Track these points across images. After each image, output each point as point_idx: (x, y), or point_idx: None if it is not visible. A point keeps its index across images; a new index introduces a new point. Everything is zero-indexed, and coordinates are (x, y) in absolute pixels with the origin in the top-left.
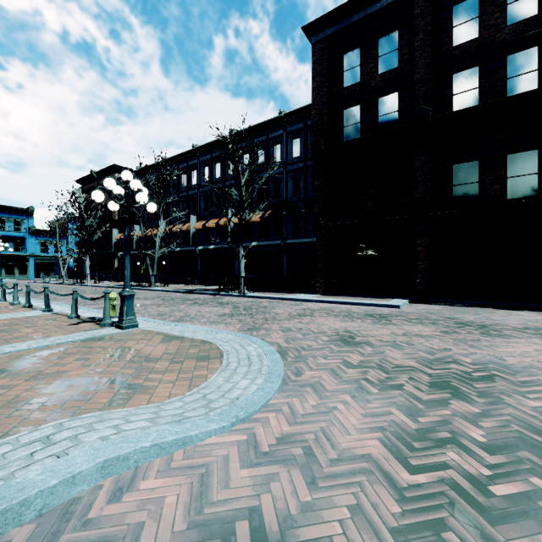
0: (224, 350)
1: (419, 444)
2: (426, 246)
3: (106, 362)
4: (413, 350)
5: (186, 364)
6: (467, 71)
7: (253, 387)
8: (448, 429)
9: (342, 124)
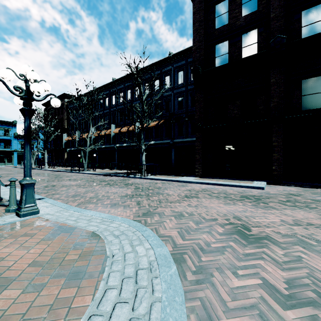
0: (110, 253)
1: None
2: (280, 142)
3: None
4: None
5: (47, 291)
6: (313, 8)
7: None
8: None
9: (214, 55)
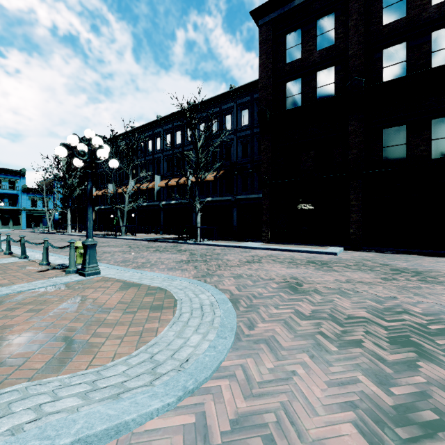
0: (178, 298)
1: (404, 431)
2: (359, 201)
3: (57, 314)
4: (360, 298)
5: (139, 315)
6: (395, 46)
7: (205, 344)
8: (430, 406)
9: (285, 95)
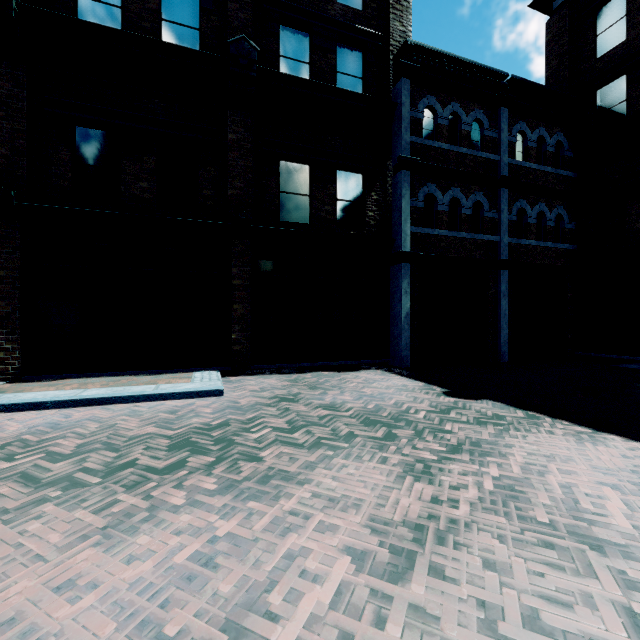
0: None
1: None
2: (247, 279)
3: None
4: None
5: None
6: (296, 31)
7: None
8: None
9: None
